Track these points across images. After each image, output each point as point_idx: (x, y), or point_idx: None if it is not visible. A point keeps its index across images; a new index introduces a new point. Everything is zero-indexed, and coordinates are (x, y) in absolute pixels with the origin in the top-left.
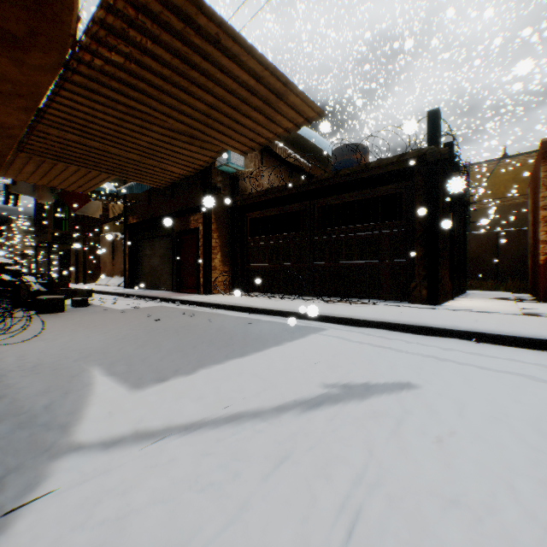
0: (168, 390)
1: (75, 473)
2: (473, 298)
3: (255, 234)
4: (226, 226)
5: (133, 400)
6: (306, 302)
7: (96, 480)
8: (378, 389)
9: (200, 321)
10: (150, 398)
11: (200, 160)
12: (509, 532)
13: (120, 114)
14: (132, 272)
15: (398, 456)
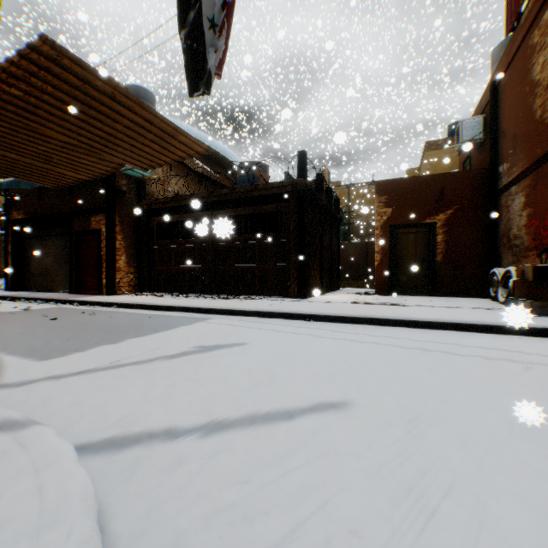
0: (71, 359)
1: (9, 393)
2: (338, 293)
3: (162, 237)
4: (132, 228)
5: (42, 365)
6: (205, 300)
7: (25, 393)
8: (222, 347)
9: (101, 318)
10: (56, 363)
11: (102, 169)
12: (236, 382)
13: (16, 126)
14: (19, 272)
15: (209, 369)
